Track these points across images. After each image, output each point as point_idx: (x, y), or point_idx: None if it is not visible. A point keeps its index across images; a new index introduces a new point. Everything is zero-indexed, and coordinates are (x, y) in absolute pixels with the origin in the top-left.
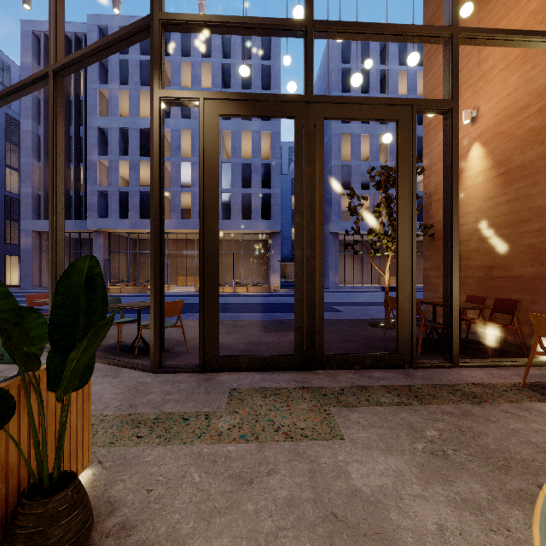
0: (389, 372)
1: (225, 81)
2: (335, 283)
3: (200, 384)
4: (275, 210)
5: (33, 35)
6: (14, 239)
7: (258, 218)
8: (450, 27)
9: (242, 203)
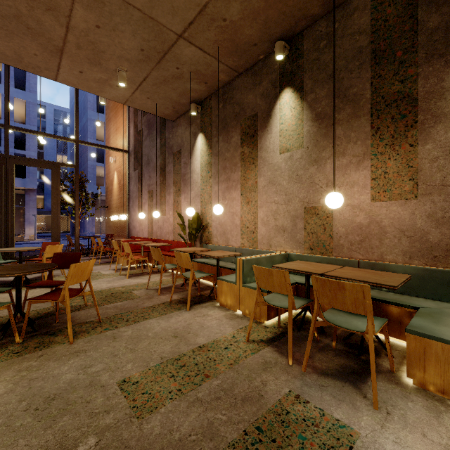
0: None
1: None
2: (92, 233)
3: None
4: (31, 170)
5: None
6: None
7: None
8: (75, 140)
9: None
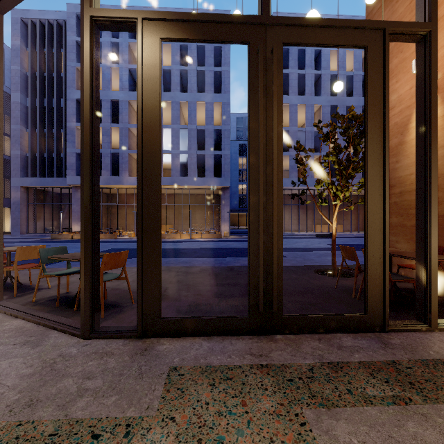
0: (359, 338)
1: (183, 60)
2: None
3: (133, 358)
4: (225, 168)
5: (22, 22)
6: (7, 193)
7: (210, 176)
8: None
9: (197, 163)
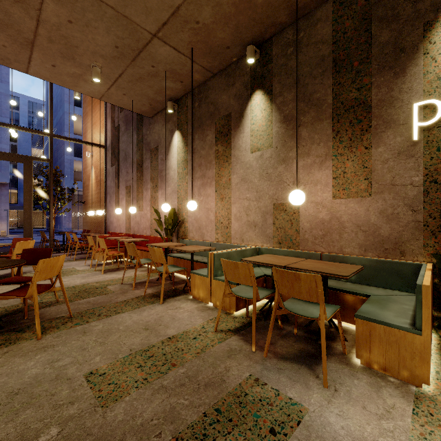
0: None
1: None
2: (69, 228)
3: None
4: (3, 163)
5: None
6: None
7: None
8: (49, 133)
9: None
